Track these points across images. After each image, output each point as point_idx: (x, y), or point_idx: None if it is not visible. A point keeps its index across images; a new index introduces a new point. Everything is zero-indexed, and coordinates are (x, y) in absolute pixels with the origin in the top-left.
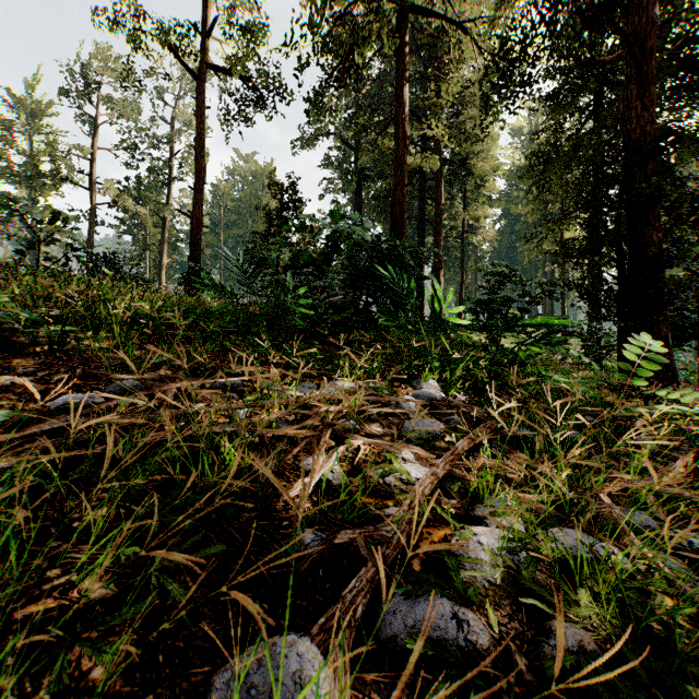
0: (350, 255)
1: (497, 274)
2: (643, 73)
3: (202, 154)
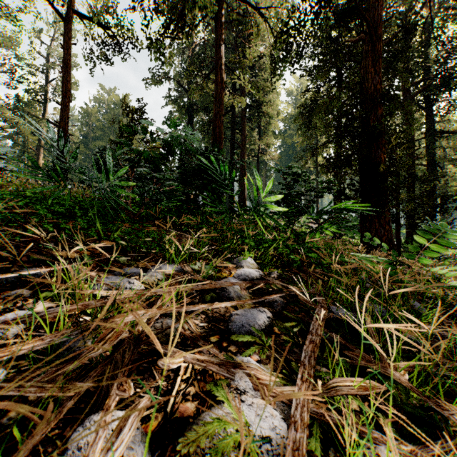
0: (182, 158)
1: (293, 174)
2: (376, 51)
3: (68, 78)
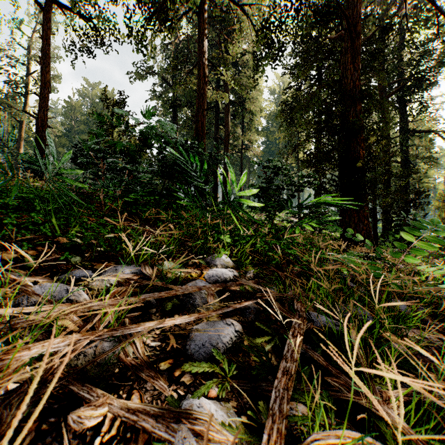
0: (162, 151)
1: (273, 167)
2: (355, 47)
3: (47, 69)
